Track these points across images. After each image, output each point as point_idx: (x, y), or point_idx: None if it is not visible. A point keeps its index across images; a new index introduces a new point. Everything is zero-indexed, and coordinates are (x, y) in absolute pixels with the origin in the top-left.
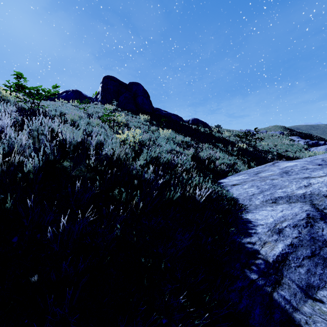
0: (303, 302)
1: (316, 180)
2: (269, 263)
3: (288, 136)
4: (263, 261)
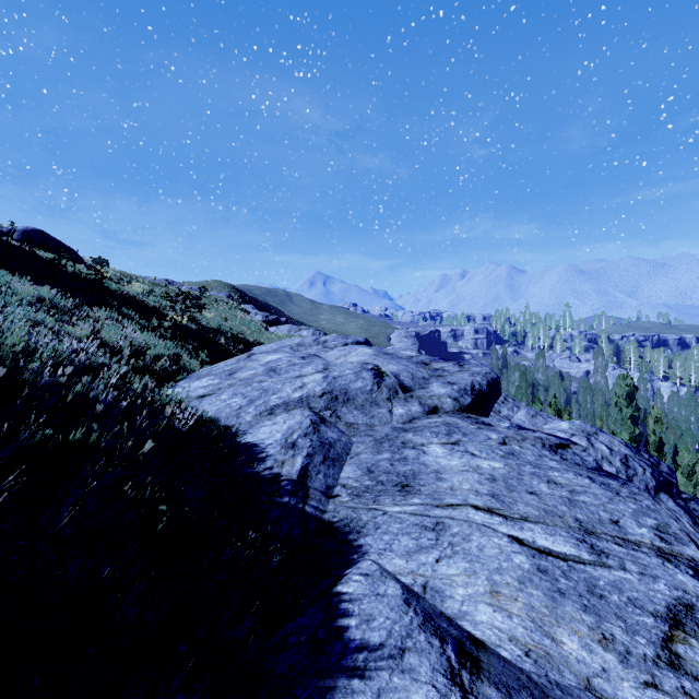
0: (327, 503)
1: (309, 379)
2: (295, 481)
3: (240, 303)
4: (289, 481)
